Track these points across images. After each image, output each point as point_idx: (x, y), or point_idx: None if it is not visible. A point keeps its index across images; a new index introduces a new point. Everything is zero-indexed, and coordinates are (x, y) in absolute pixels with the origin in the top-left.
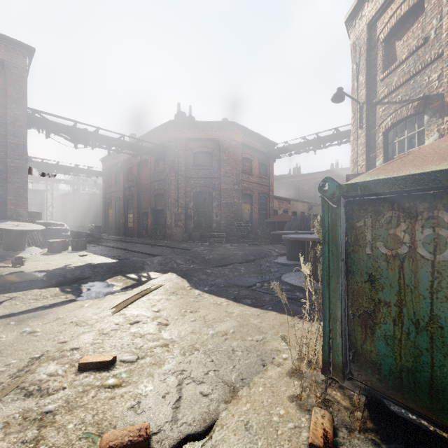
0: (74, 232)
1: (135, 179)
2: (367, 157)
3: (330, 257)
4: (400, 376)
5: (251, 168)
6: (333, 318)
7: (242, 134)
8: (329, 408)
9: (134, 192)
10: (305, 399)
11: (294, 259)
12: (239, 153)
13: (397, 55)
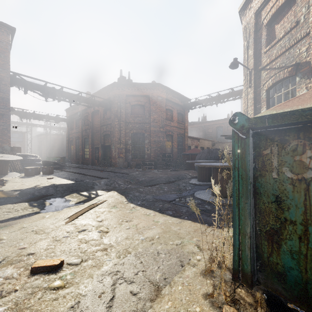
0: (45, 161)
1: (90, 124)
2: (255, 107)
3: (239, 180)
4: (305, 287)
5: (172, 116)
6: (242, 233)
7: (166, 92)
8: (237, 306)
9: (89, 133)
10: (216, 296)
11: (203, 180)
12: (163, 106)
13: (276, 35)
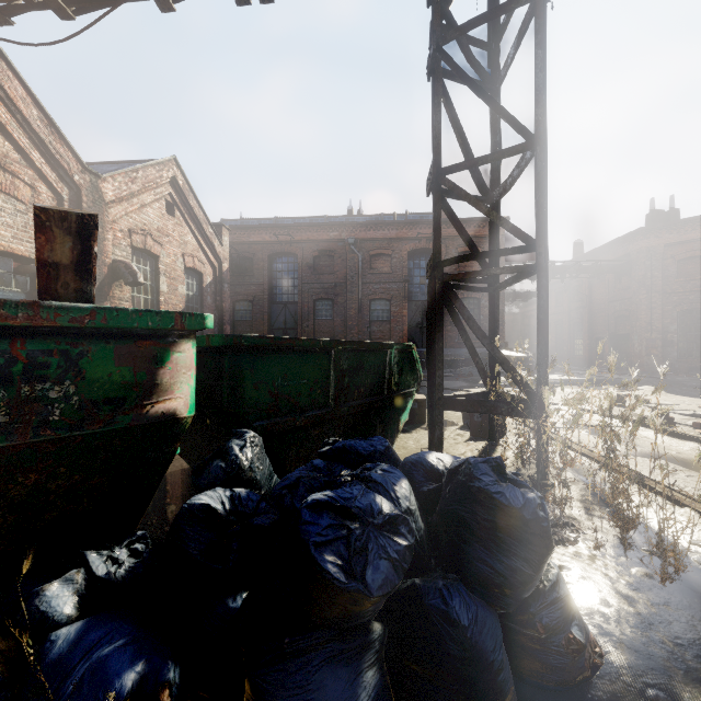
0: None
1: (585, 299)
2: None
3: None
4: None
5: None
6: None
7: None
8: None
9: (584, 314)
10: None
11: None
12: None
13: None
